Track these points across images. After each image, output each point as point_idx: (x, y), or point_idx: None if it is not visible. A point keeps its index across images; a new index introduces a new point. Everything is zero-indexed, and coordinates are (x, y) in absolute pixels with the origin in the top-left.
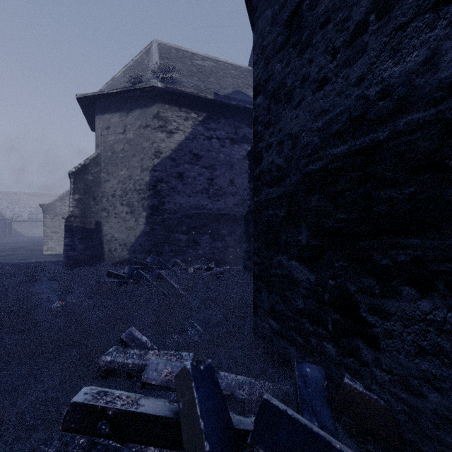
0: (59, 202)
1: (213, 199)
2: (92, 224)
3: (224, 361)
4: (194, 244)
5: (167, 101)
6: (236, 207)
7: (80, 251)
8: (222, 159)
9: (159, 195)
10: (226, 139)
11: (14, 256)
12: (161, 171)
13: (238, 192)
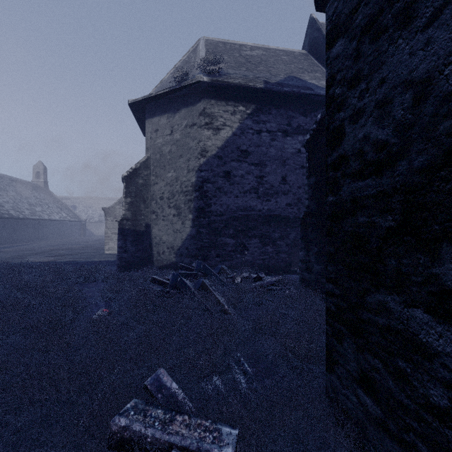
0: (118, 205)
1: (263, 199)
2: (143, 226)
3: (285, 447)
4: (242, 249)
5: (213, 96)
6: (289, 207)
7: (132, 253)
8: (273, 155)
9: (205, 197)
10: (277, 131)
11: (82, 255)
12: (207, 171)
13: (291, 190)
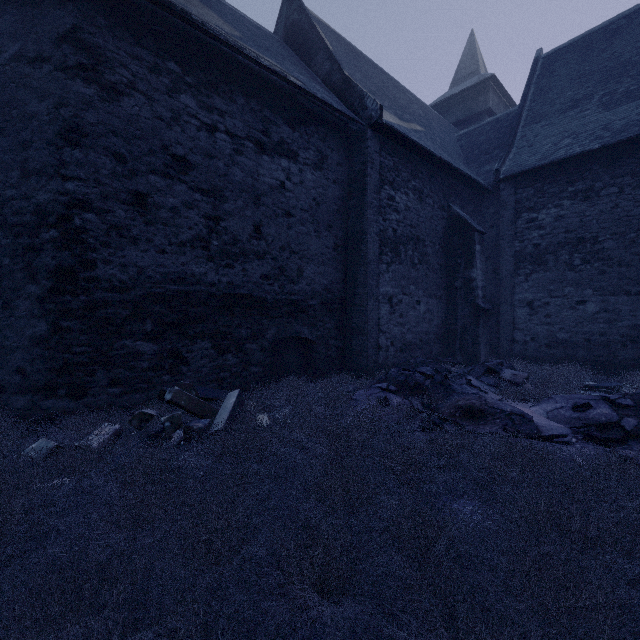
0: None
1: None
2: None
3: None
4: None
5: None
6: None
7: None
8: None
9: None
10: None
11: None
12: None
13: None
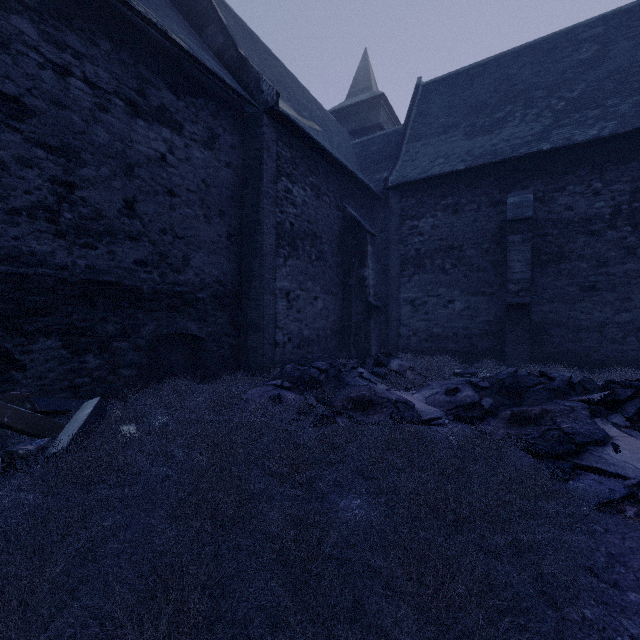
0: None
1: None
2: None
3: None
4: None
5: None
6: None
7: None
8: None
9: None
10: None
11: None
12: None
13: None
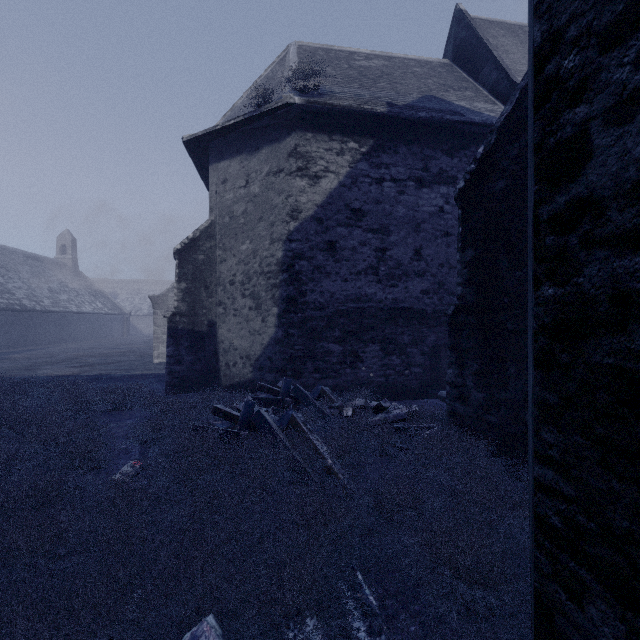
0: (172, 292)
1: (386, 284)
2: (204, 325)
3: None
4: (353, 360)
5: (310, 126)
6: (425, 296)
7: (188, 364)
8: (401, 216)
9: (298, 281)
10: (408, 180)
11: (119, 365)
12: (300, 242)
13: (429, 270)
